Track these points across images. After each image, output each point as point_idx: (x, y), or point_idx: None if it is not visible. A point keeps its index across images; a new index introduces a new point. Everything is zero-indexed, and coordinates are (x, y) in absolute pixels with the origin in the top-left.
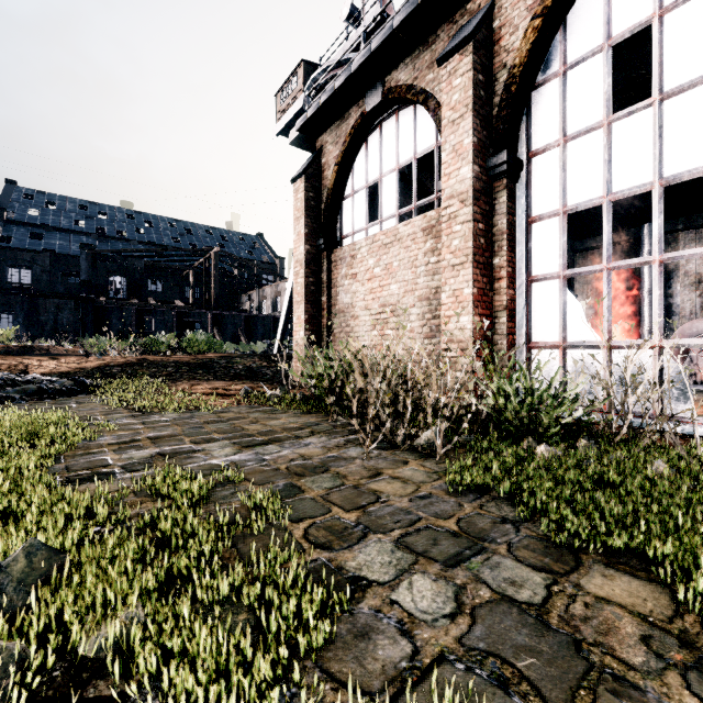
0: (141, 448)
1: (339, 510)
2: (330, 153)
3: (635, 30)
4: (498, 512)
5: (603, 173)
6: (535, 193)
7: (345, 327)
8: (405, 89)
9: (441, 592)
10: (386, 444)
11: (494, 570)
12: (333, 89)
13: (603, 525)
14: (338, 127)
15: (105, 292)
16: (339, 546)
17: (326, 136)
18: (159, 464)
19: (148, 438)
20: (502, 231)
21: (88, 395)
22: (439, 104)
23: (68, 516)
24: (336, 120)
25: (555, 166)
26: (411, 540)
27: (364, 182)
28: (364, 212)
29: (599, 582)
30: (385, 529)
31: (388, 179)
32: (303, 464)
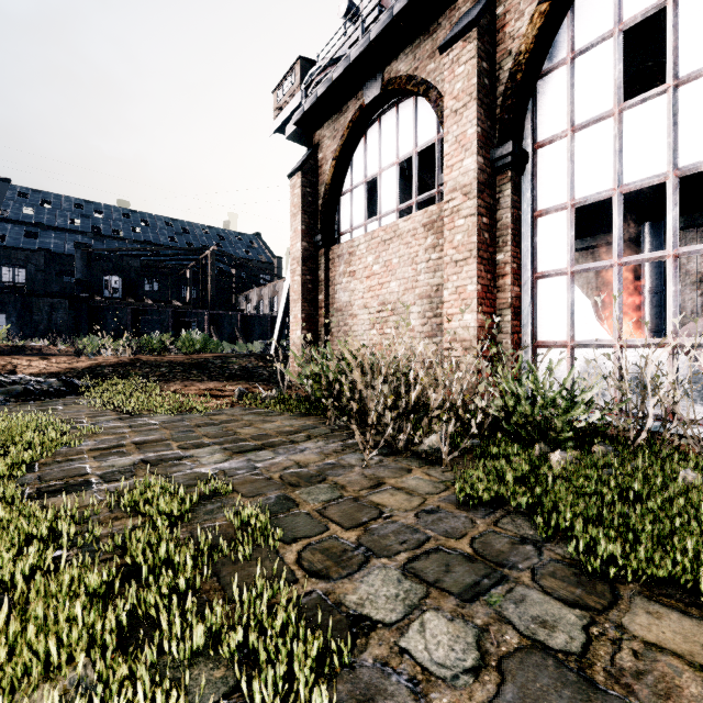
0: (124, 455)
1: (338, 527)
2: (327, 147)
3: (648, 13)
4: (515, 530)
5: (614, 163)
6: (541, 186)
7: (343, 326)
8: (406, 80)
9: (459, 637)
10: (387, 449)
11: (520, 606)
12: (331, 81)
13: (642, 550)
14: (336, 121)
15: (101, 292)
16: (338, 574)
17: (324, 130)
18: (142, 472)
19: (133, 443)
20: (507, 225)
21: (77, 397)
22: (441, 95)
23: (27, 538)
24: (334, 113)
25: (562, 157)
26: (420, 566)
27: (362, 177)
28: (362, 208)
29: (644, 622)
30: (389, 552)
31: (387, 174)
32: (298, 472)
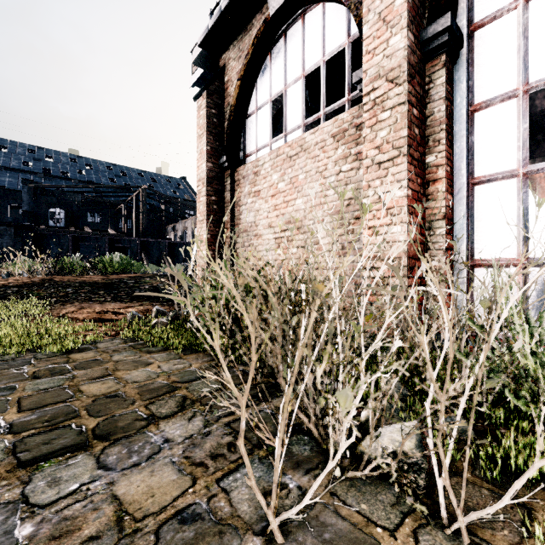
0: None
1: None
2: (232, 69)
3: None
4: None
5: None
6: (480, 74)
7: (248, 247)
8: None
9: None
10: (308, 442)
11: None
12: None
13: None
14: (241, 41)
15: (46, 221)
16: None
17: (229, 53)
18: None
19: None
20: (440, 120)
21: None
22: None
23: None
24: (239, 33)
25: (510, 35)
26: None
27: (267, 97)
28: (267, 127)
29: None
30: None
31: (293, 89)
32: None
